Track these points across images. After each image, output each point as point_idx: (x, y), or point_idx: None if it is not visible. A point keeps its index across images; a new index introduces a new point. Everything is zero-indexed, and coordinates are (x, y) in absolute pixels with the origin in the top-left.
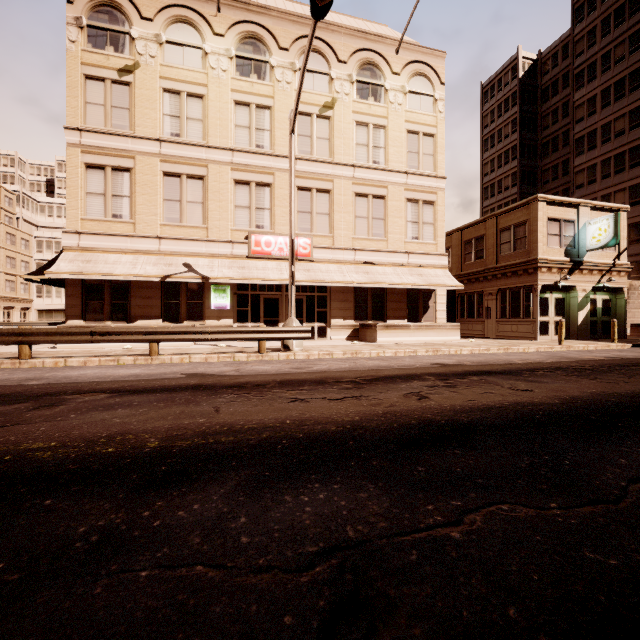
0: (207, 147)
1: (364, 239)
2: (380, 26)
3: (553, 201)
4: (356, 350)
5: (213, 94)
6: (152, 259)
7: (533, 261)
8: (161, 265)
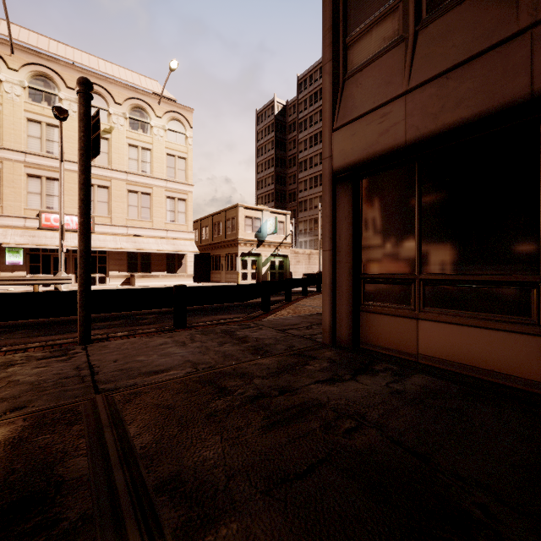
0: (2, 148)
1: (135, 220)
2: (152, 81)
3: (248, 207)
4: None
5: (8, 111)
6: None
7: (237, 239)
8: None
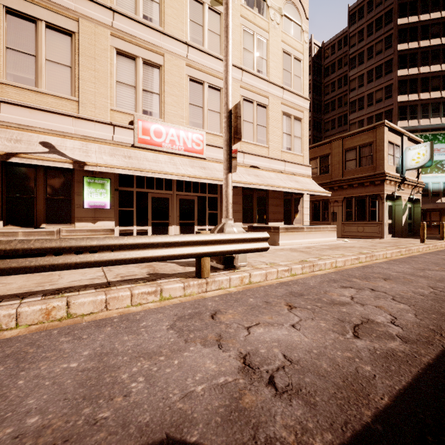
0: None
1: (250, 143)
2: None
3: (392, 128)
4: (307, 261)
5: None
6: None
7: (380, 174)
8: (0, 139)
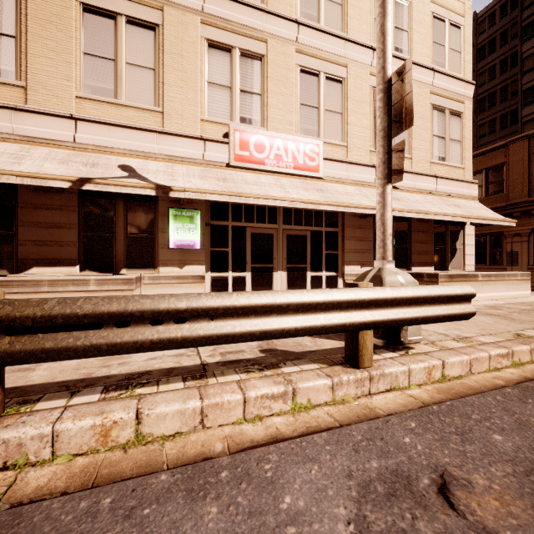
0: None
1: None
2: None
3: None
4: (529, 335)
5: None
6: (58, 153)
7: None
8: (75, 164)
